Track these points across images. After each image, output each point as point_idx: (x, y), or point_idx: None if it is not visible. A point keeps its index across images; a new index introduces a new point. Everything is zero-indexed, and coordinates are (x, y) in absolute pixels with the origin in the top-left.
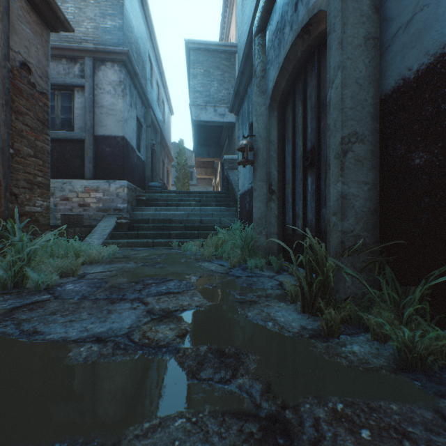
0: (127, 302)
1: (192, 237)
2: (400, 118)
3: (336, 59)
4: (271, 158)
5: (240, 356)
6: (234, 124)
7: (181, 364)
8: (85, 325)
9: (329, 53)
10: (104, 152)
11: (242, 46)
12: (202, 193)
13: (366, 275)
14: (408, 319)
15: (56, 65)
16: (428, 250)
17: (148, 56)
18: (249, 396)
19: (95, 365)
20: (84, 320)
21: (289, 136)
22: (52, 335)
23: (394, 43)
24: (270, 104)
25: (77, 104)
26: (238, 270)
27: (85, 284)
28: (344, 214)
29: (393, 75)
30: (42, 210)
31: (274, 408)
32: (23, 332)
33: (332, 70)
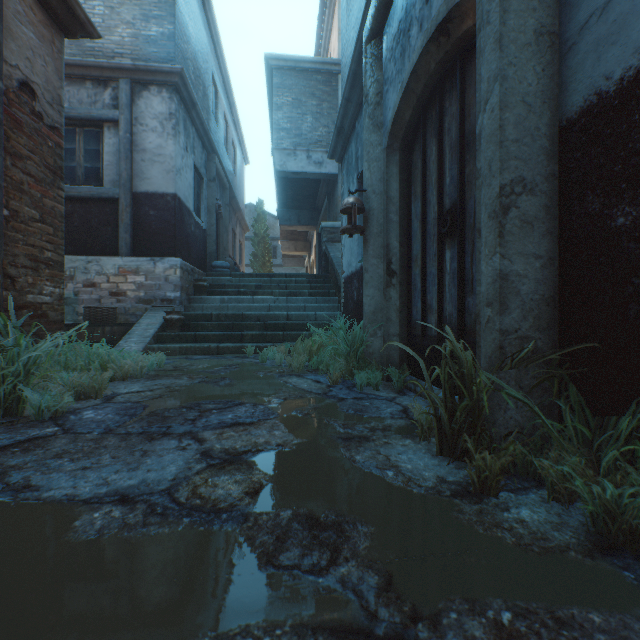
0: (173, 438)
1: (275, 341)
2: (592, 155)
3: (492, 66)
4: (390, 223)
5: (344, 527)
6: (336, 176)
7: (250, 540)
8: (105, 475)
9: (479, 60)
10: (147, 216)
11: (348, 61)
12: (290, 276)
13: (539, 398)
14: (608, 468)
15: (77, 91)
16: (639, 360)
17: (212, 79)
18: (357, 597)
19: (113, 542)
20: (105, 468)
21: (417, 190)
22: (52, 492)
23: (582, 39)
24: (389, 144)
25: (107, 147)
26: (342, 388)
27: (112, 411)
28: (504, 305)
29: (581, 89)
30: (53, 301)
31: (398, 620)
32: (8, 486)
33: (486, 84)
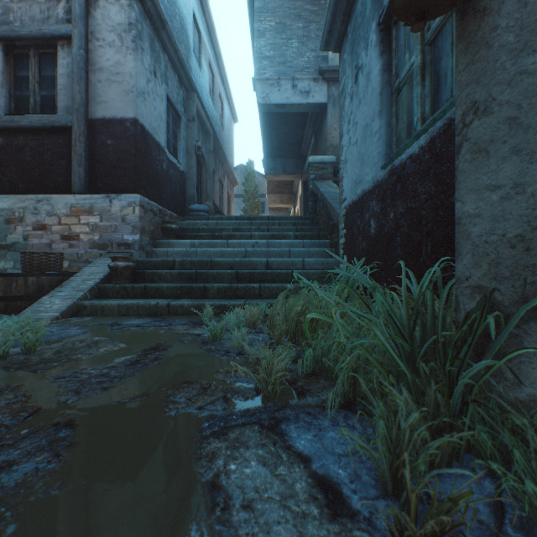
0: None
1: (248, 296)
2: None
3: None
4: None
5: None
6: (325, 107)
7: None
8: None
9: None
10: (103, 147)
11: None
12: (272, 219)
13: None
14: None
15: (29, 7)
16: None
17: (194, 20)
18: None
19: None
20: None
21: None
22: None
23: None
24: None
25: (61, 69)
26: None
27: None
28: None
29: None
30: None
31: None
32: None
33: None
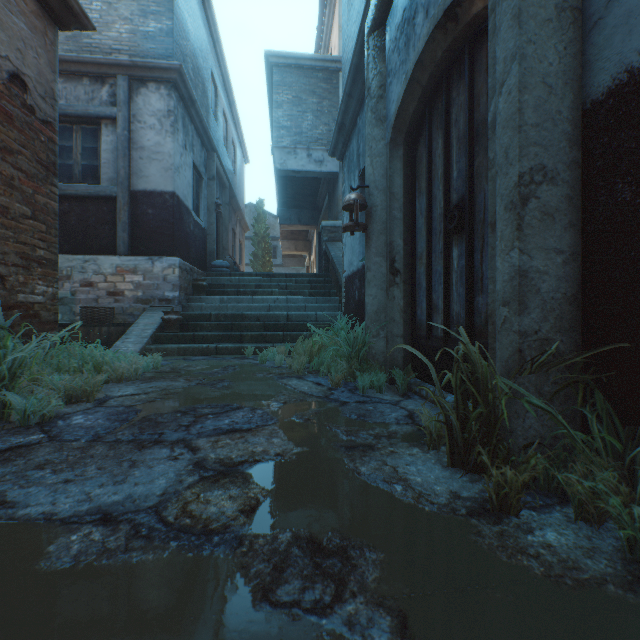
0: (165, 446)
1: (275, 341)
2: (622, 139)
3: (509, 44)
4: (394, 220)
5: (350, 553)
6: (337, 175)
7: (244, 569)
8: (88, 489)
9: (492, 43)
10: (145, 215)
11: (349, 56)
12: (290, 276)
13: (560, 406)
14: None
15: (74, 87)
16: None
17: (212, 77)
18: None
19: (89, 572)
20: (89, 481)
21: (422, 185)
22: (28, 509)
23: (610, 12)
24: (393, 138)
25: (104, 145)
26: (344, 391)
27: (103, 415)
28: (523, 304)
29: (608, 67)
30: (46, 300)
31: None
32: None
33: (502, 64)
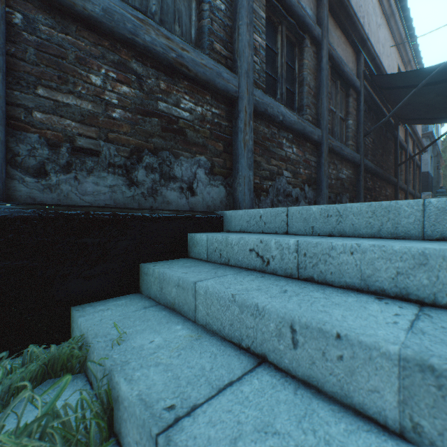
0: None
1: None
2: None
3: None
4: None
5: None
6: None
7: None
8: None
9: None
10: None
11: None
12: None
13: None
14: None
15: None
16: None
17: None
18: None
19: None
20: None
21: None
22: None
23: None
24: None
25: None
26: None
27: None
28: None
29: None
30: None
31: None
32: None
33: None
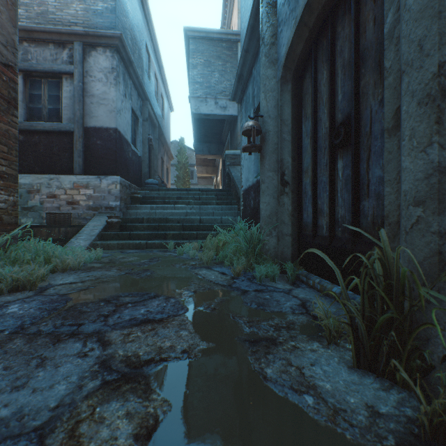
0: (79, 340)
1: (190, 238)
2: None
3: None
4: (283, 142)
5: None
6: (236, 117)
7: None
8: None
9: None
10: (95, 145)
11: (246, 24)
12: (202, 190)
13: None
14: None
15: (42, 51)
16: None
17: (146, 47)
18: None
19: None
20: None
21: (308, 112)
22: None
23: None
24: (283, 75)
25: (65, 93)
26: (244, 280)
27: (36, 304)
28: (443, 203)
29: None
30: (7, 206)
31: None
32: None
33: None
